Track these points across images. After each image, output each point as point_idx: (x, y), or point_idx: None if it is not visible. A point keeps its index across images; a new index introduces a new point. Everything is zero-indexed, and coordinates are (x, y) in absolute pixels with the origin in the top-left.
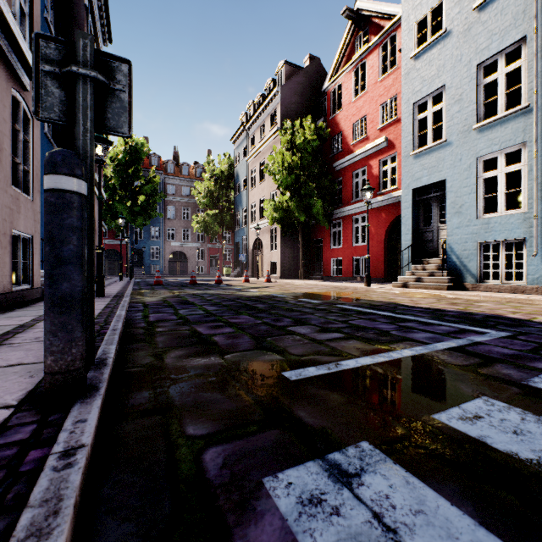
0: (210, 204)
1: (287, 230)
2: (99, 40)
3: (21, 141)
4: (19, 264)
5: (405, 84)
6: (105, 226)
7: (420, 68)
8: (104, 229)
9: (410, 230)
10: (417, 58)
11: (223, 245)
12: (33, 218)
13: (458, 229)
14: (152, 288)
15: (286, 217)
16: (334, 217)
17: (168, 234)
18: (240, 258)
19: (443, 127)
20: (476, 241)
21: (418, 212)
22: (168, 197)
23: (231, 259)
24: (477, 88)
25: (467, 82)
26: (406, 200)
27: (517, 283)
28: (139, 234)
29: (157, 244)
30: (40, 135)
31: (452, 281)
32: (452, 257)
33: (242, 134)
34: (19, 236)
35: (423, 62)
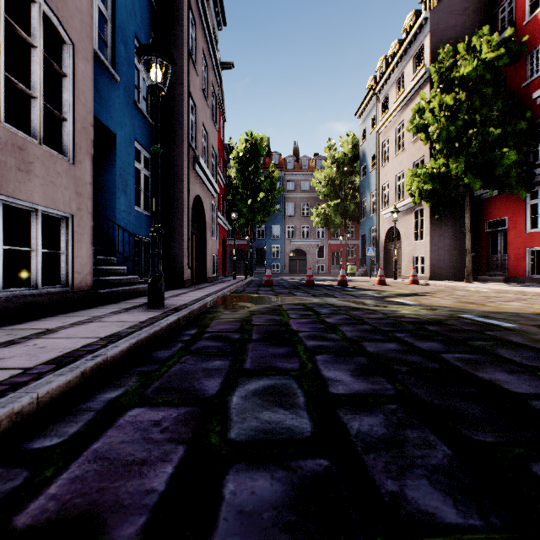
0: (331, 194)
1: (443, 210)
2: (206, 8)
3: (39, 65)
4: (36, 255)
5: None
6: (228, 225)
7: None
8: (228, 229)
9: None
10: None
11: (347, 238)
12: (73, 189)
13: None
14: (256, 290)
15: (443, 189)
16: (533, 180)
17: (288, 232)
18: (369, 253)
19: None
20: None
21: None
22: (287, 194)
23: (355, 256)
24: None
25: None
26: None
27: None
28: (262, 234)
29: (277, 242)
30: (93, 75)
31: None
32: None
33: (370, 102)
34: (37, 212)
35: None
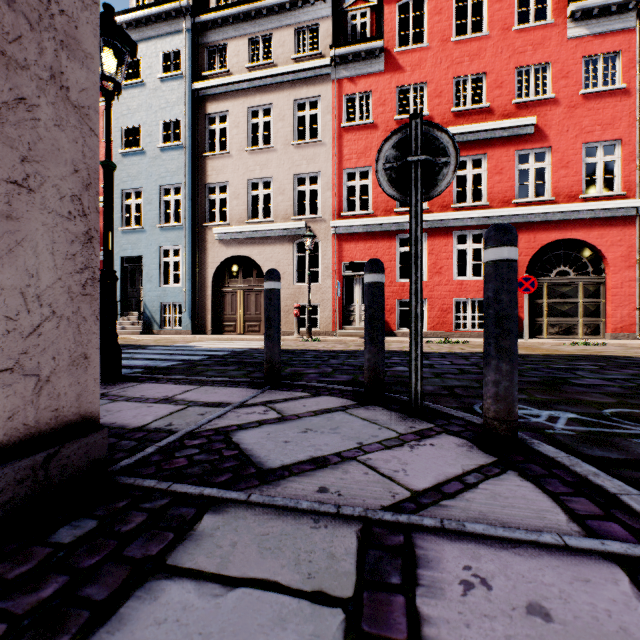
0: None
1: None
2: None
3: None
4: None
5: (116, 171)
6: None
7: (127, 165)
8: None
9: (120, 289)
10: (124, 156)
11: None
12: None
13: (150, 292)
14: None
15: None
16: None
17: None
18: None
19: (142, 217)
20: (160, 302)
21: (128, 275)
22: None
23: None
24: (161, 201)
25: (155, 194)
26: (117, 264)
27: (180, 328)
28: None
29: None
30: None
31: (146, 328)
32: (147, 312)
33: None
34: None
35: (129, 162)
